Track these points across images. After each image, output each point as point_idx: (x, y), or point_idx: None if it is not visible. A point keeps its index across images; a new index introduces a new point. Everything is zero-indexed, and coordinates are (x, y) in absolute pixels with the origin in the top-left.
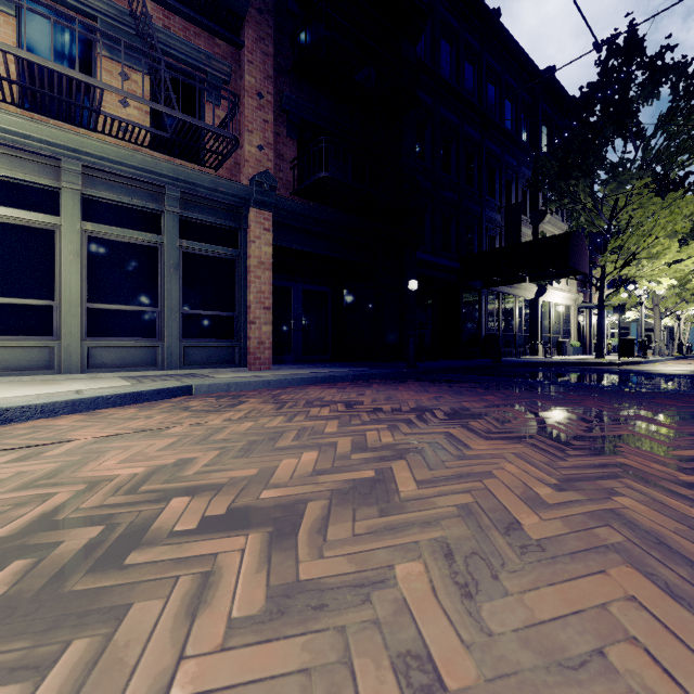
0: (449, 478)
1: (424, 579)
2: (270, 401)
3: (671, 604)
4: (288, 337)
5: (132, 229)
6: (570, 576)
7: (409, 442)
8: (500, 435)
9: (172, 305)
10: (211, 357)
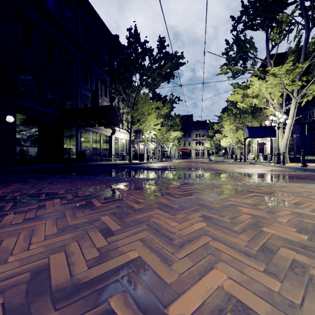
0: None
1: None
2: None
3: None
4: None
5: None
6: None
7: None
8: None
9: None
10: None
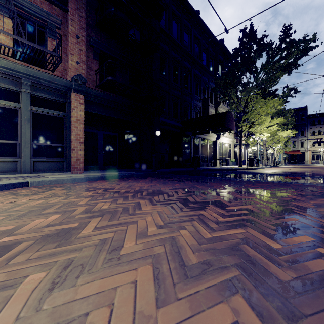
0: (114, 225)
1: (38, 282)
2: (67, 189)
3: (151, 283)
4: (96, 157)
5: (2, 99)
6: (118, 272)
7: (114, 208)
8: (162, 202)
9: (26, 140)
10: (50, 167)
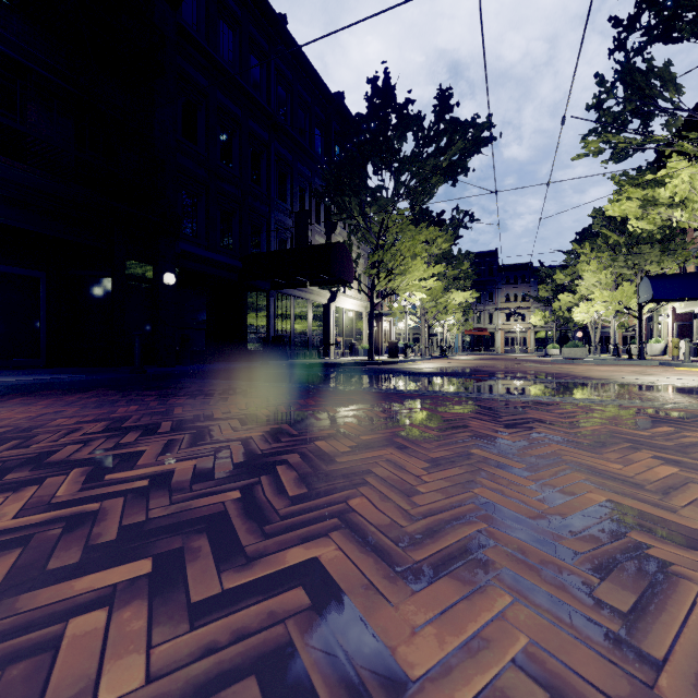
0: None
1: None
2: None
3: None
4: None
5: None
6: None
7: None
8: None
9: None
10: None
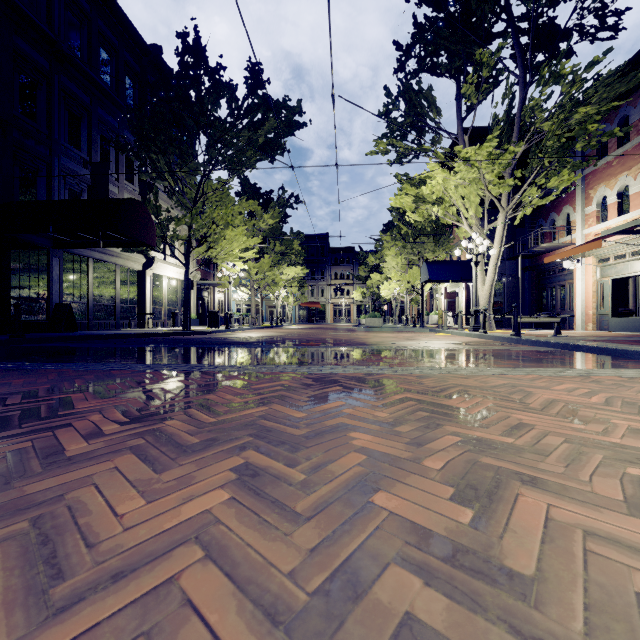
0: None
1: None
2: None
3: None
4: None
5: None
6: None
7: None
8: None
9: None
10: None
